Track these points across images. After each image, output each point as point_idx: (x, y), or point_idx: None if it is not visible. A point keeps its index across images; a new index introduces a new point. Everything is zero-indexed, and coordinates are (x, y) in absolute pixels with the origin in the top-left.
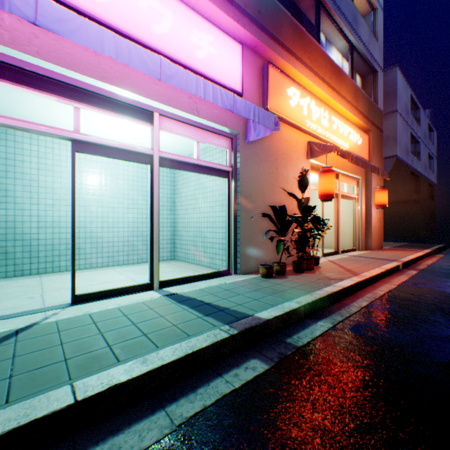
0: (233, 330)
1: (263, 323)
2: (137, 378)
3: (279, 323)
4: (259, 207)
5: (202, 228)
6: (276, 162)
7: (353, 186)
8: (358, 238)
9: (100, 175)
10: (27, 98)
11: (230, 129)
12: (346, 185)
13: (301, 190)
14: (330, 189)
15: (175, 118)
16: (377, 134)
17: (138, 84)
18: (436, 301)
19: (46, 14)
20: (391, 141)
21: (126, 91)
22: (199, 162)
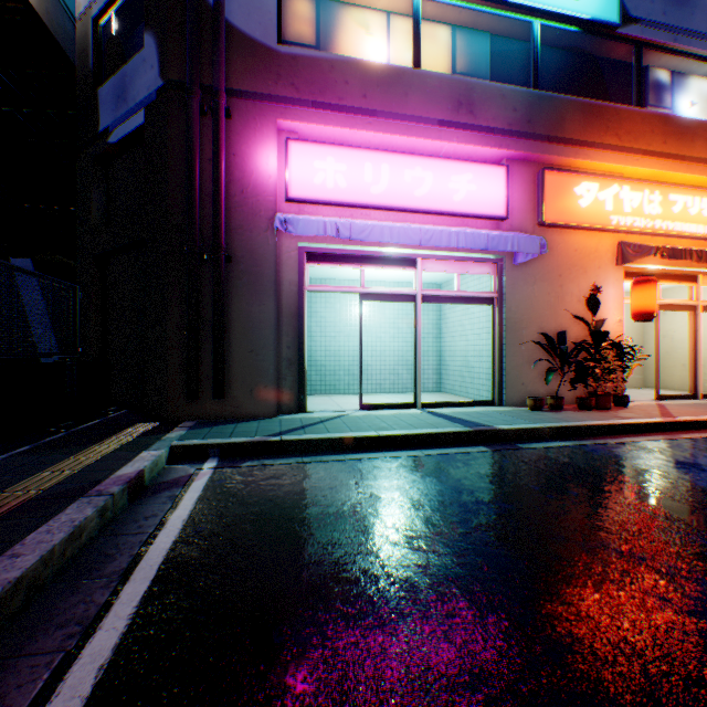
0: (469, 429)
1: (497, 430)
2: (406, 435)
3: (515, 435)
4: (532, 334)
5: (468, 357)
6: (559, 278)
7: None
8: None
9: (369, 307)
10: None
11: (492, 255)
12: None
13: (591, 311)
14: (646, 306)
15: (435, 258)
16: None
17: None
18: None
19: (355, 232)
20: None
21: (395, 249)
22: (458, 293)
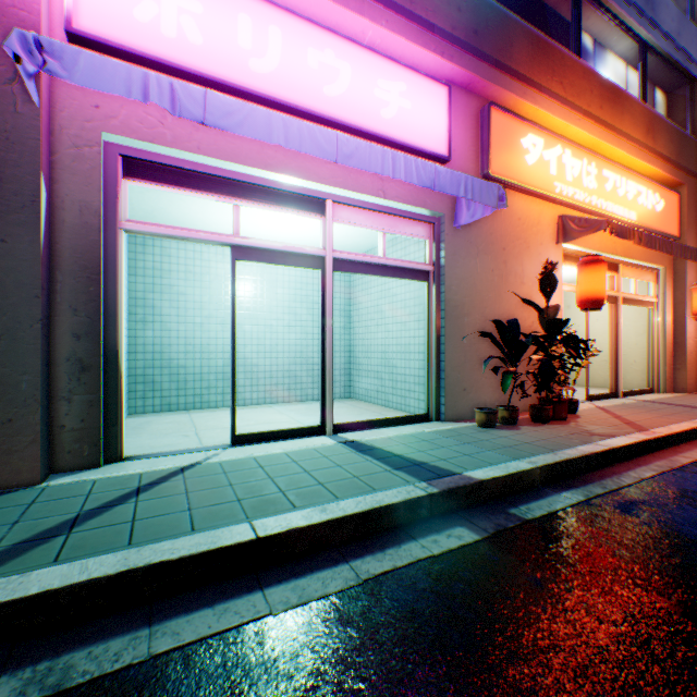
0: (431, 488)
1: (474, 483)
2: (317, 525)
3: (499, 488)
4: (475, 323)
5: (390, 354)
6: (503, 252)
7: (647, 283)
8: (658, 372)
9: (254, 283)
10: (181, 198)
11: (430, 210)
12: (634, 282)
13: (545, 294)
14: (596, 291)
15: (353, 204)
16: (696, 189)
17: (306, 167)
18: None
19: (214, 111)
20: None
21: (293, 177)
22: (385, 261)
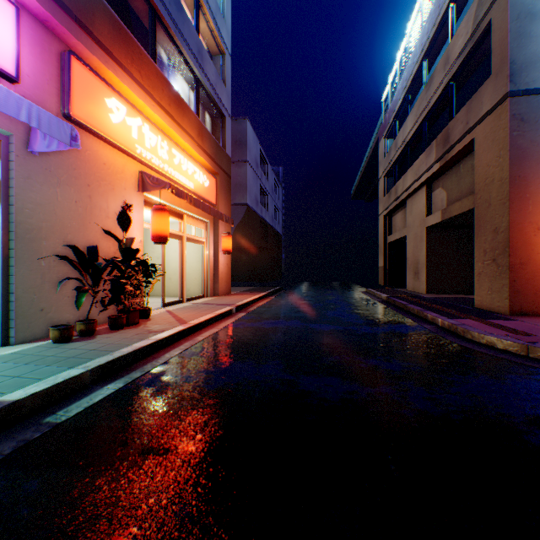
0: None
1: (5, 407)
2: None
3: (42, 401)
4: (58, 247)
5: None
6: (90, 188)
7: (203, 229)
8: (208, 284)
9: None
10: None
11: None
12: (195, 228)
13: (124, 228)
14: (164, 230)
15: None
16: (226, 180)
17: None
18: (243, 338)
19: None
20: (244, 189)
21: None
22: None
